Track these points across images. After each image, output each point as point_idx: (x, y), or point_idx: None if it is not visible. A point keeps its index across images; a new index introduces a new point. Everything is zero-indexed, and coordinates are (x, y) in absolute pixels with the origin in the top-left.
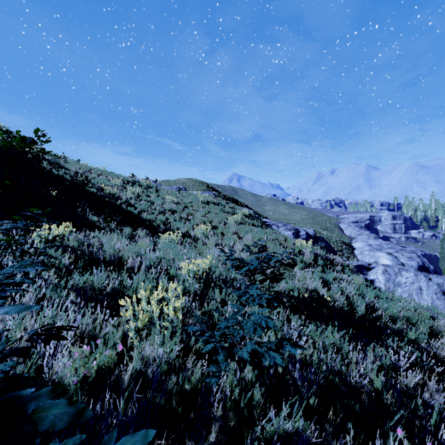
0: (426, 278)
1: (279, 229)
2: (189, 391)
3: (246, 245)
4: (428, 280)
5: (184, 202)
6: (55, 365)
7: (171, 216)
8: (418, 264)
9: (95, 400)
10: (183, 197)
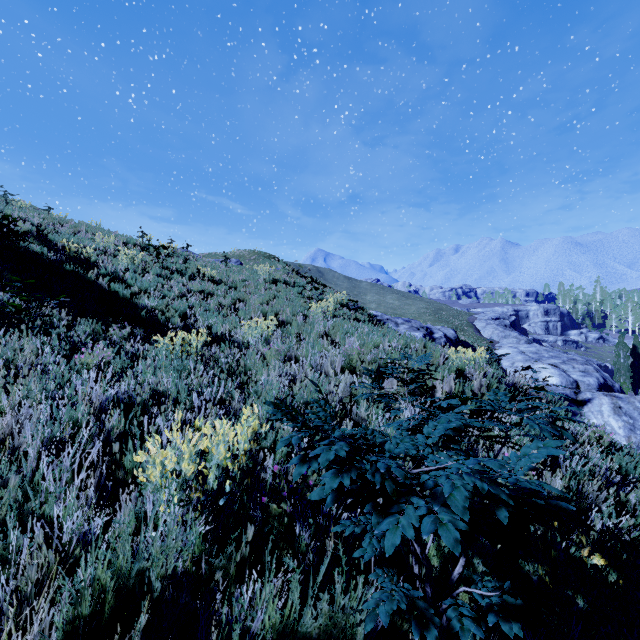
0: None
1: (400, 328)
2: None
3: (367, 372)
4: None
5: (232, 280)
6: None
7: (201, 303)
8: (599, 382)
9: None
10: (231, 272)
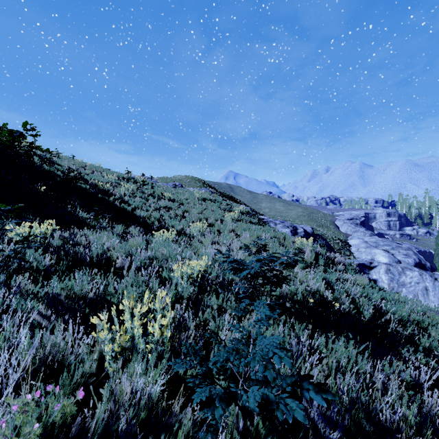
0: (432, 278)
1: (277, 227)
2: None
3: (245, 245)
4: (434, 280)
5: (180, 199)
6: None
7: (166, 213)
8: (415, 261)
9: None
10: (179, 193)
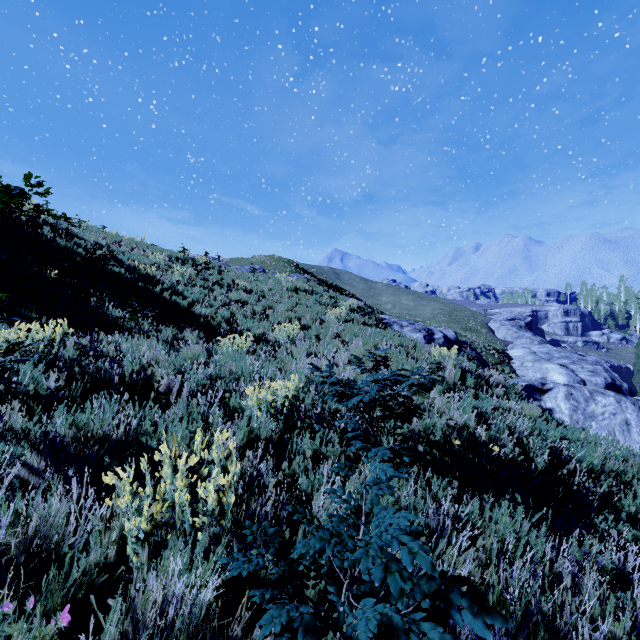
0: (635, 406)
1: (404, 330)
2: None
3: (355, 357)
4: (639, 410)
5: (260, 289)
6: None
7: (239, 310)
8: (606, 381)
9: None
10: (259, 281)
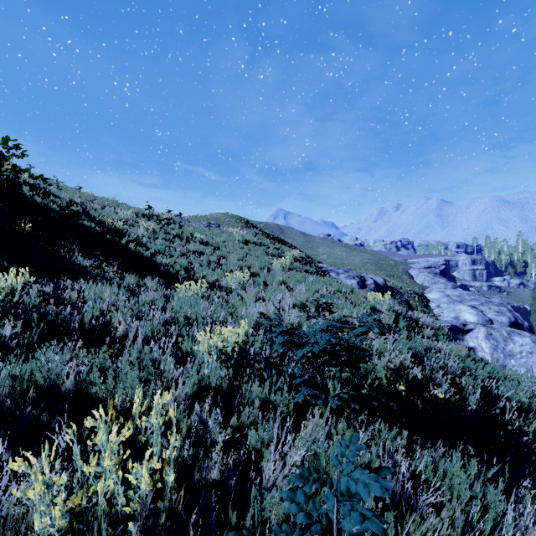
0: None
1: (340, 277)
2: None
3: (302, 304)
4: None
5: (215, 242)
6: None
7: (196, 260)
8: (510, 320)
9: None
10: (214, 235)
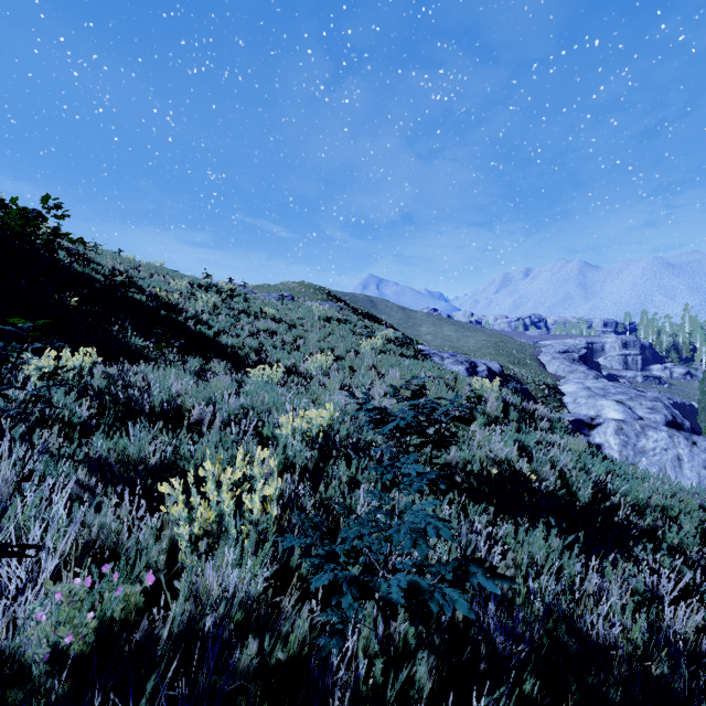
0: (688, 441)
1: (445, 362)
2: (285, 663)
3: (392, 386)
4: (692, 445)
5: (290, 318)
6: (20, 614)
7: (268, 340)
8: (666, 419)
9: (94, 689)
10: (288, 310)
